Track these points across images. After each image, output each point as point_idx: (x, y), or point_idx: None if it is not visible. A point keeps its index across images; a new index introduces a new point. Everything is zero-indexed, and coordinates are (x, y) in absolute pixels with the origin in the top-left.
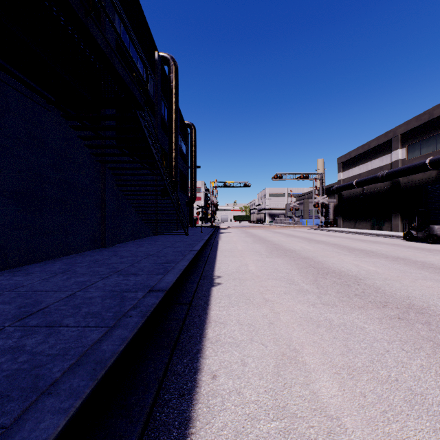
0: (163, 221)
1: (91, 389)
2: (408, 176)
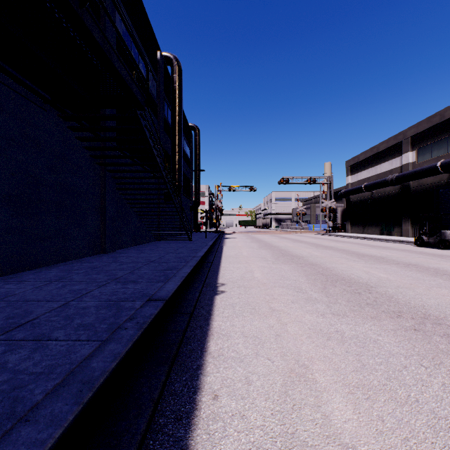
0: (166, 225)
1: (75, 415)
2: (418, 179)
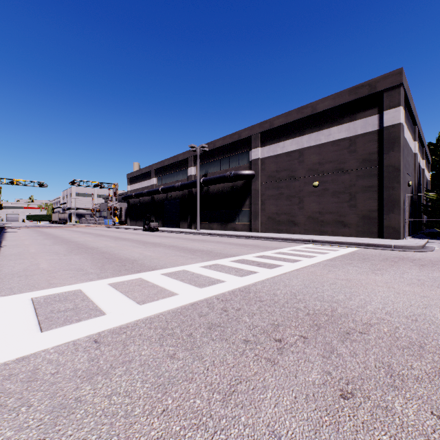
0: None
1: None
2: (157, 194)
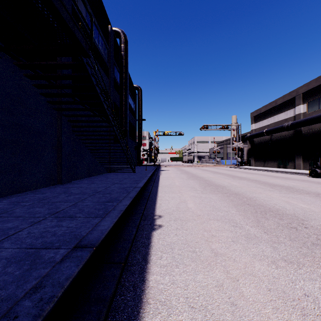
0: (115, 161)
1: None
2: (308, 126)
